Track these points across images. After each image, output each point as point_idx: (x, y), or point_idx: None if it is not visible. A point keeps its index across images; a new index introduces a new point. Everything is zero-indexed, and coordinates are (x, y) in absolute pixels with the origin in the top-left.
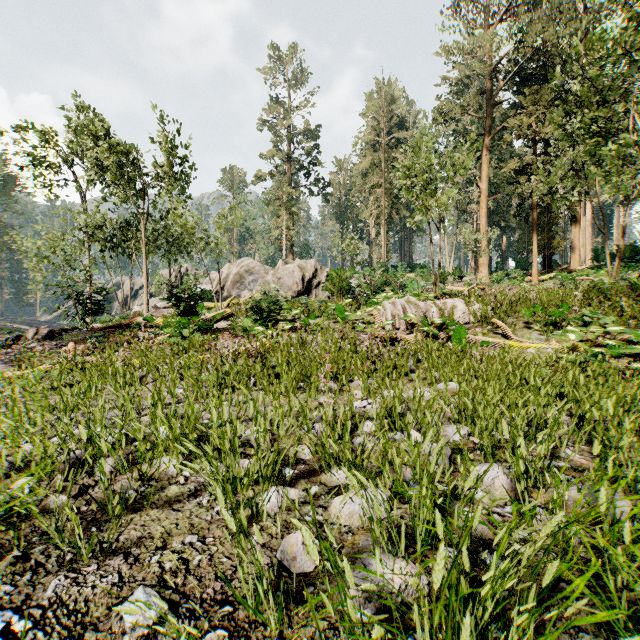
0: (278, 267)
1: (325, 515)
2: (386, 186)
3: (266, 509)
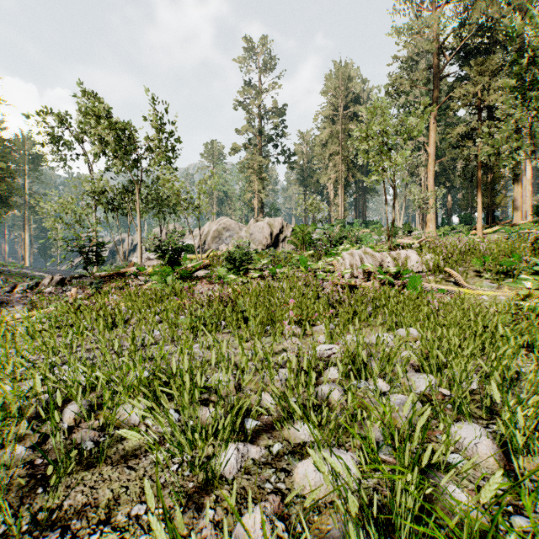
0: (250, 224)
1: (288, 483)
2: (343, 154)
3: (224, 471)
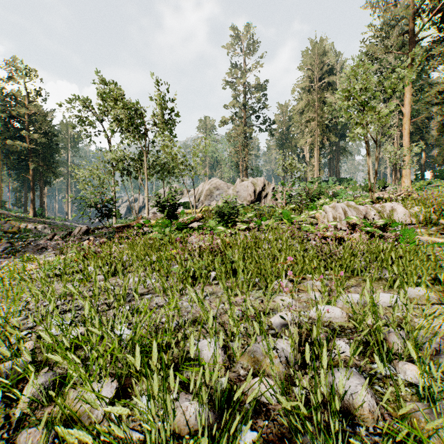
0: (236, 184)
1: None
2: (318, 119)
3: None
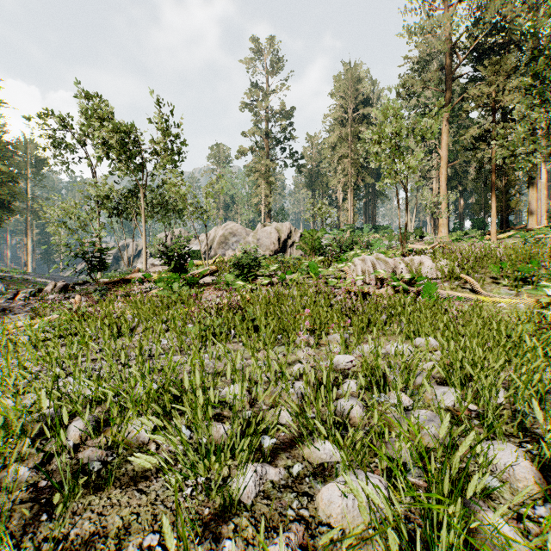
0: (257, 229)
1: (311, 509)
2: (352, 157)
3: (242, 496)
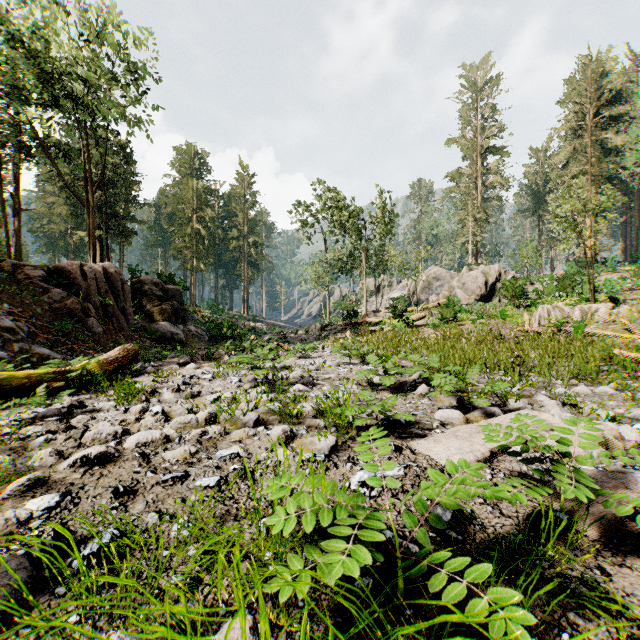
0: (462, 273)
1: None
2: (592, 173)
3: None
